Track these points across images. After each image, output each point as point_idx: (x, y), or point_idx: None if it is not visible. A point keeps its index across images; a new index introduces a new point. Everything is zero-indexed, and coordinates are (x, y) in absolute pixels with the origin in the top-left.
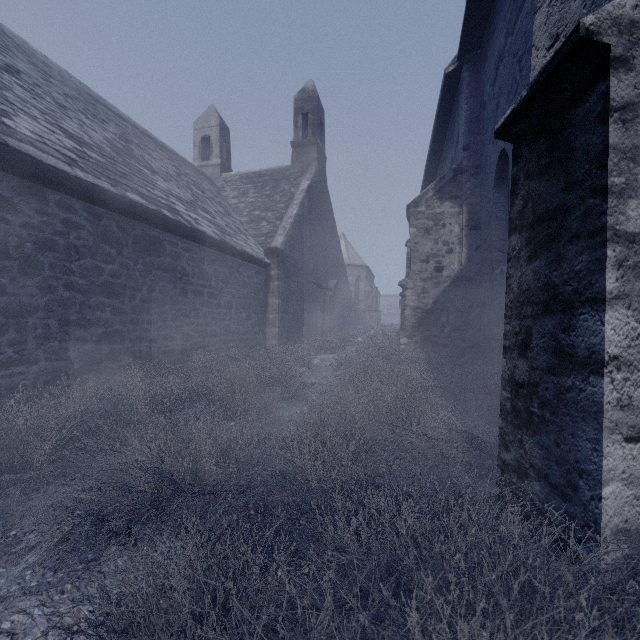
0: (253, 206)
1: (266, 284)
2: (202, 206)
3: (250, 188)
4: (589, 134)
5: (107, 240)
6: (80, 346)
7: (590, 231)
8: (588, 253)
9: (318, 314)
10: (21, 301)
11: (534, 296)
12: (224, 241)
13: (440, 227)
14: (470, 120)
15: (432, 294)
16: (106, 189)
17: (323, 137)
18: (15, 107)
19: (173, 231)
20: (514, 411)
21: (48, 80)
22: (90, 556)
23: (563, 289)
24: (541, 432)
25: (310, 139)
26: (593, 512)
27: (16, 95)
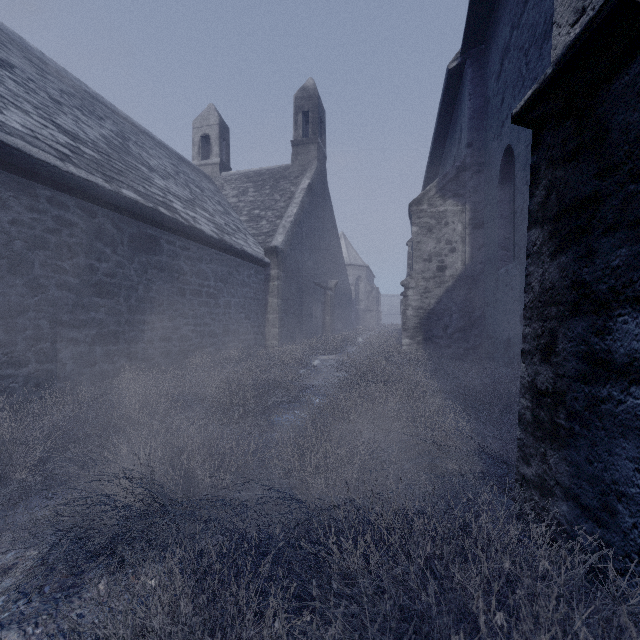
0: (253, 205)
1: (266, 284)
2: (201, 204)
3: (250, 187)
4: (629, 111)
5: (101, 238)
6: (73, 347)
7: (631, 221)
8: (628, 246)
9: (318, 314)
10: (10, 301)
11: (560, 295)
12: (223, 240)
13: (443, 226)
14: (473, 117)
15: (435, 294)
16: (100, 185)
17: (323, 136)
18: (6, 101)
19: (170, 229)
20: (536, 422)
21: (43, 76)
22: (67, 584)
23: (596, 287)
24: (569, 447)
25: (310, 138)
26: (636, 542)
27: (8, 89)
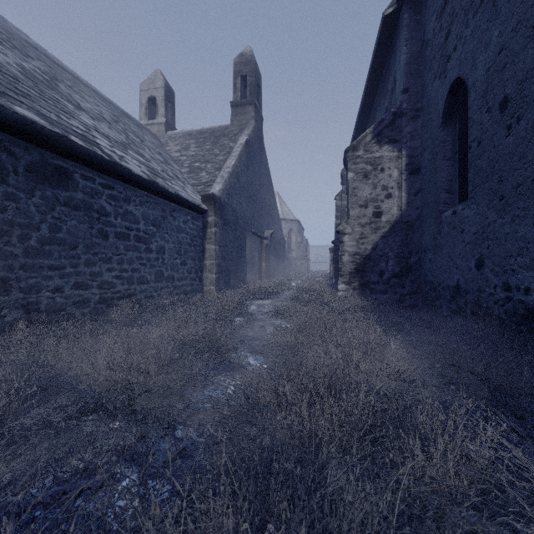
0: (194, 158)
1: (203, 230)
2: (136, 149)
3: (192, 143)
4: None
5: None
6: None
7: None
8: None
9: (255, 261)
10: None
11: None
12: (154, 181)
13: (379, 171)
14: (410, 62)
15: (371, 240)
16: None
17: (260, 99)
18: None
19: (86, 163)
20: None
21: None
22: None
23: None
24: None
25: (248, 99)
26: None
27: None
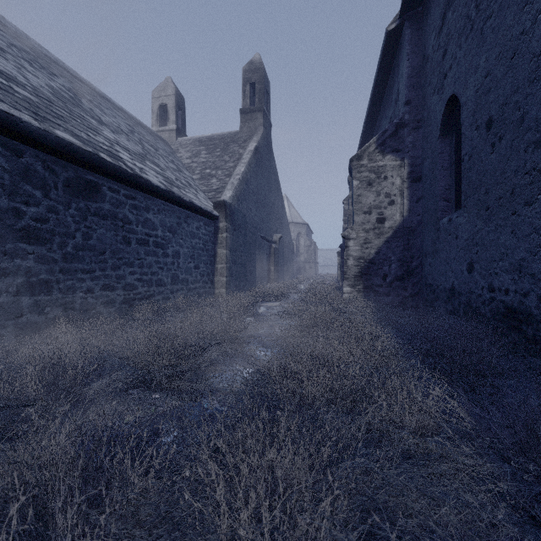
0: (204, 165)
1: (215, 236)
2: (152, 160)
3: (202, 150)
4: None
5: (29, 180)
6: None
7: None
8: None
9: (264, 265)
10: None
11: None
12: (170, 191)
13: (382, 180)
14: (411, 75)
15: (374, 244)
16: (24, 120)
17: (269, 105)
18: None
19: (113, 176)
20: None
21: None
22: None
23: None
24: None
25: (257, 106)
26: None
27: None
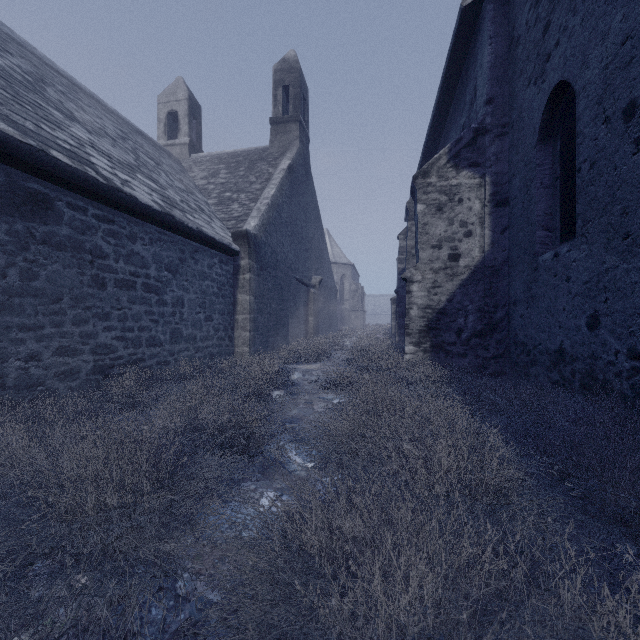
0: (224, 187)
1: (234, 277)
2: (148, 173)
3: (222, 168)
4: None
5: None
6: None
7: None
8: None
9: (300, 314)
10: None
11: None
12: (168, 213)
13: (456, 203)
14: (495, 65)
15: (446, 289)
16: None
17: (306, 115)
18: None
19: (74, 187)
20: None
21: None
22: None
23: None
24: None
25: (291, 115)
26: None
27: None
